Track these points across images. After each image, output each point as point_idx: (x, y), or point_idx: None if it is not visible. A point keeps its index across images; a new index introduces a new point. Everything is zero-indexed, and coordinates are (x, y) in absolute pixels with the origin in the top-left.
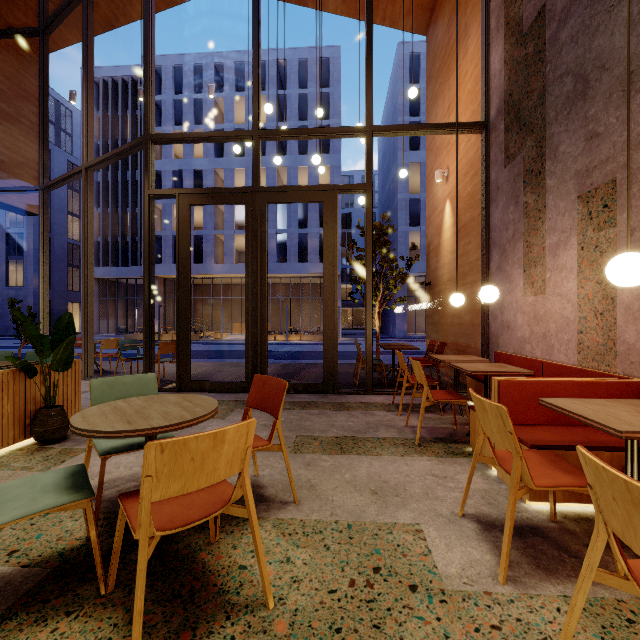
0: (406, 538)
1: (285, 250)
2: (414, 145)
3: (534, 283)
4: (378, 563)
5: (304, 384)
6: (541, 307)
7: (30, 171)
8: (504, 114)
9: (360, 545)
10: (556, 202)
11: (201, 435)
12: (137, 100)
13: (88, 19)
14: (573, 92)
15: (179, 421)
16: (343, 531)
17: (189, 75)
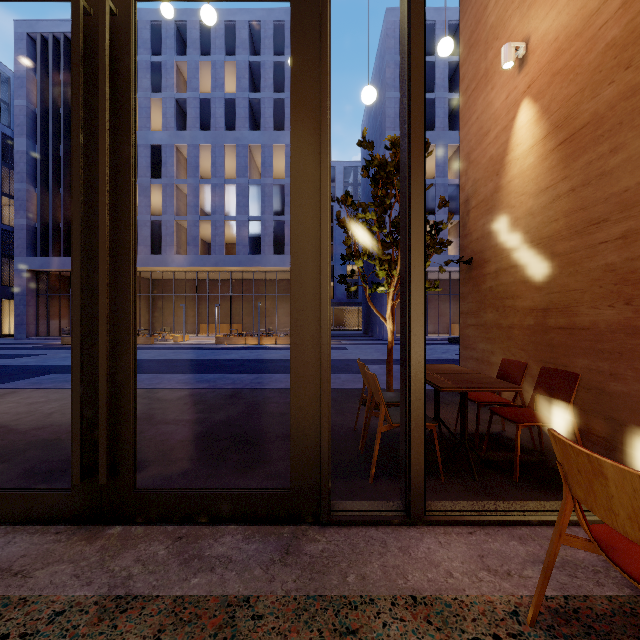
0: None
1: (259, 241)
2: None
3: None
4: None
5: (236, 497)
6: None
7: None
8: None
9: None
10: None
11: None
12: None
13: None
14: None
15: None
16: None
17: (145, 34)
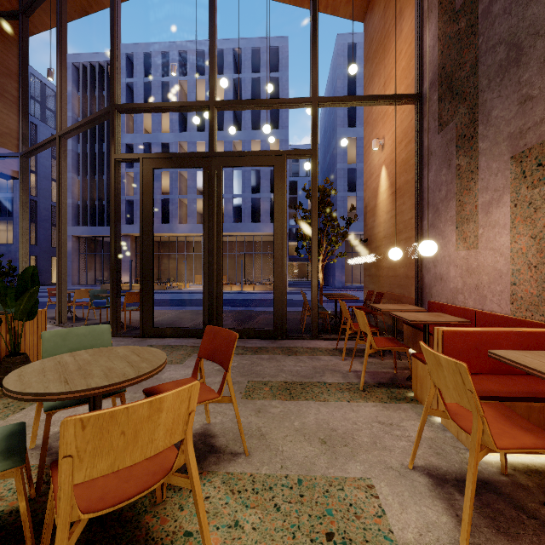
0: (358, 495)
1: (240, 212)
2: (351, 122)
3: (467, 238)
4: (331, 527)
5: (256, 330)
6: (473, 260)
7: (13, 140)
8: (437, 86)
9: (311, 504)
10: (489, 163)
11: (132, 405)
12: None
13: (62, 2)
14: (506, 60)
15: (120, 380)
16: (293, 487)
17: (157, 61)
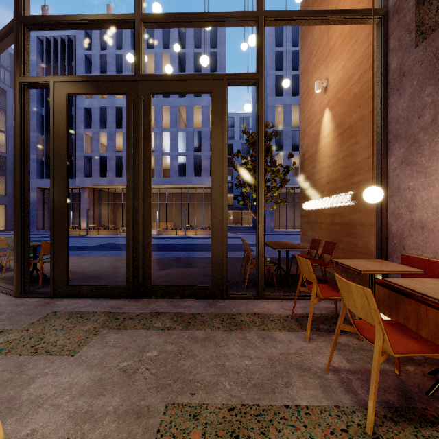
0: None
1: (184, 168)
2: (278, 93)
3: None
4: None
5: (190, 288)
6: None
7: None
8: None
9: None
10: None
11: None
12: (73, 54)
13: None
14: None
15: None
16: None
17: (112, 36)
